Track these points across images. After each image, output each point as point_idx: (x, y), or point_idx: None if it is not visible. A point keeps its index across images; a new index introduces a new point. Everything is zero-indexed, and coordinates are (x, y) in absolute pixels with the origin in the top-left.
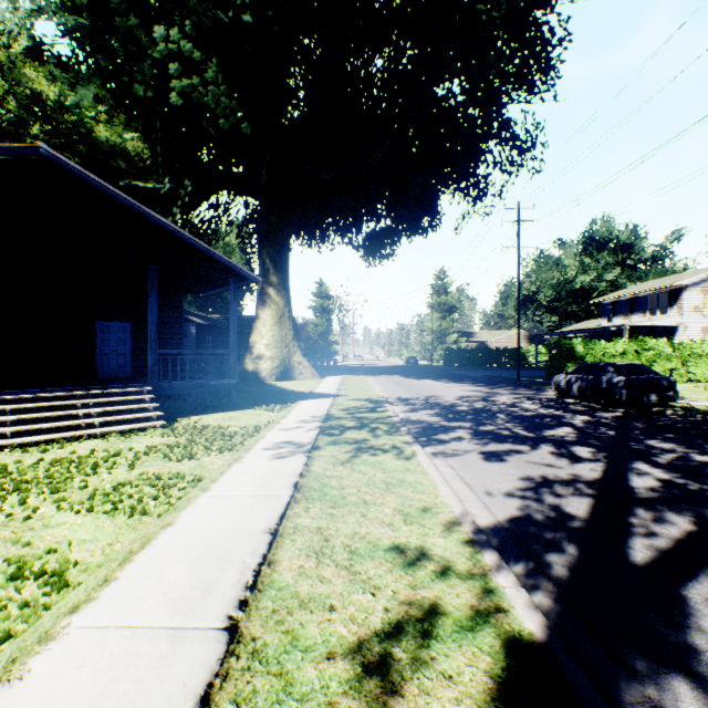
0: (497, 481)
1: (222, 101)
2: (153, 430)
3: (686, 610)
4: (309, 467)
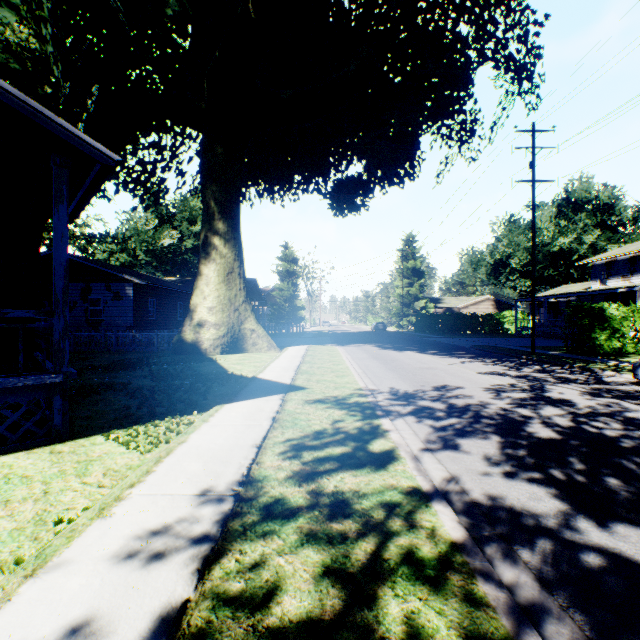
0: None
1: None
2: None
3: None
4: None
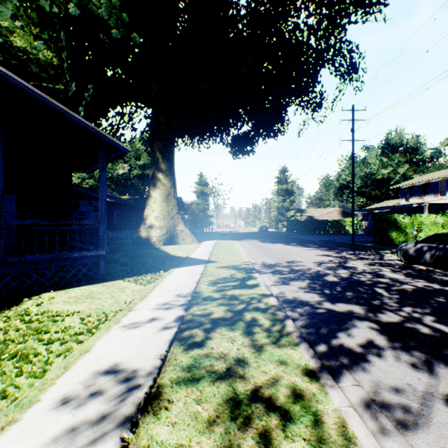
0: None
1: (114, 13)
2: None
3: None
4: None
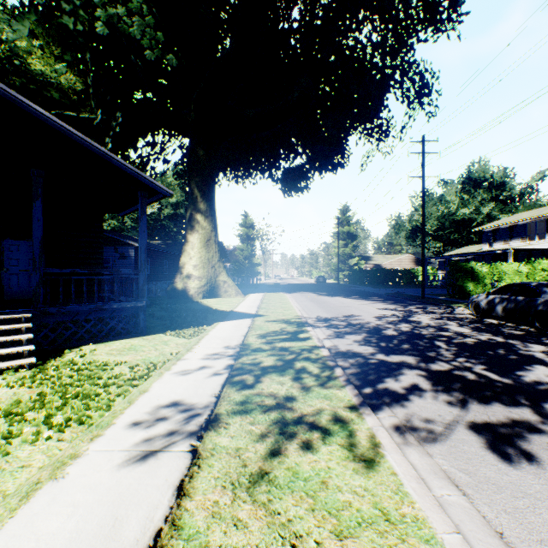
0: None
1: (148, 32)
2: (11, 373)
3: None
4: (181, 503)
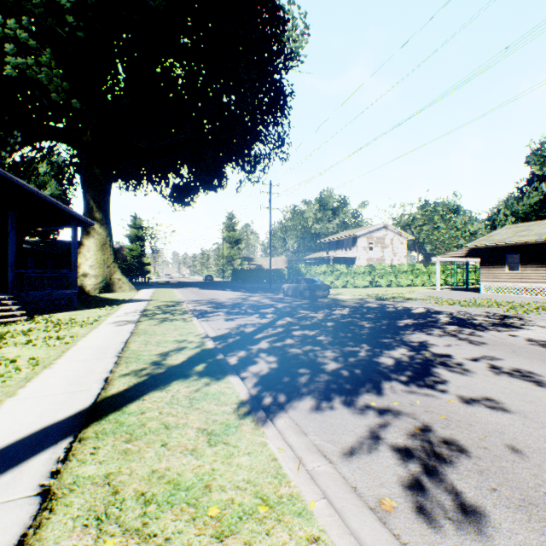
0: (225, 326)
1: (55, 80)
2: (21, 322)
3: (258, 343)
4: (137, 327)
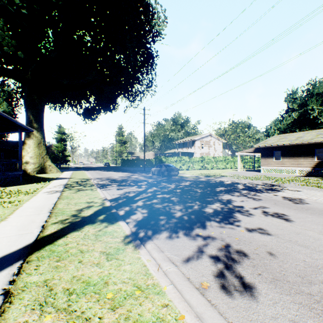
0: (117, 193)
1: (7, 38)
2: None
3: (137, 202)
4: (62, 194)
